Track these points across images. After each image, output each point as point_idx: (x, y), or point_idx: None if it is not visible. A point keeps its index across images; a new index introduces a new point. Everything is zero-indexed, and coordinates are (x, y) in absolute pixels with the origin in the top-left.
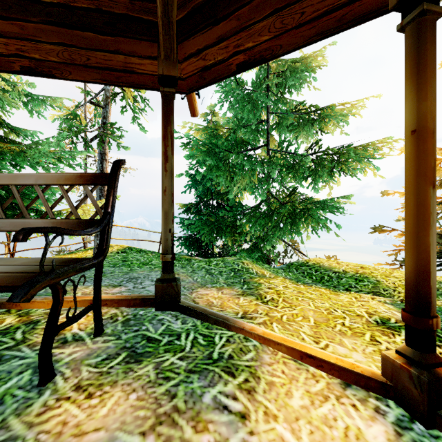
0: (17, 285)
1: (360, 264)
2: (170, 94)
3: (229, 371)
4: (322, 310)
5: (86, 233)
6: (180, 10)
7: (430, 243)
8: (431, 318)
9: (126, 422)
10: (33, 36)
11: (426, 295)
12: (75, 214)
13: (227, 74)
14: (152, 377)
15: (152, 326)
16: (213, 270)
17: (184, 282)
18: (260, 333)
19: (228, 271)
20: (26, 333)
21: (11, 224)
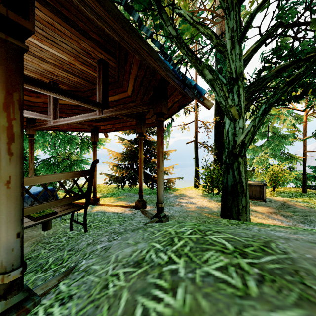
0: None
1: (98, 184)
2: (33, 139)
3: None
4: None
5: None
6: None
7: (96, 179)
8: (96, 190)
9: None
10: None
11: (95, 187)
12: None
13: (51, 130)
14: None
15: None
16: None
17: None
18: None
19: None
20: None
21: None
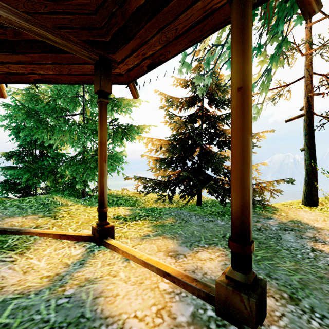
0: None
1: (134, 192)
2: None
3: (12, 250)
4: (90, 217)
5: None
6: None
7: (104, 182)
8: (104, 208)
9: None
10: None
11: (102, 201)
12: None
13: (28, 81)
14: None
15: None
16: (25, 205)
17: None
18: (40, 232)
19: (38, 205)
20: None
21: None
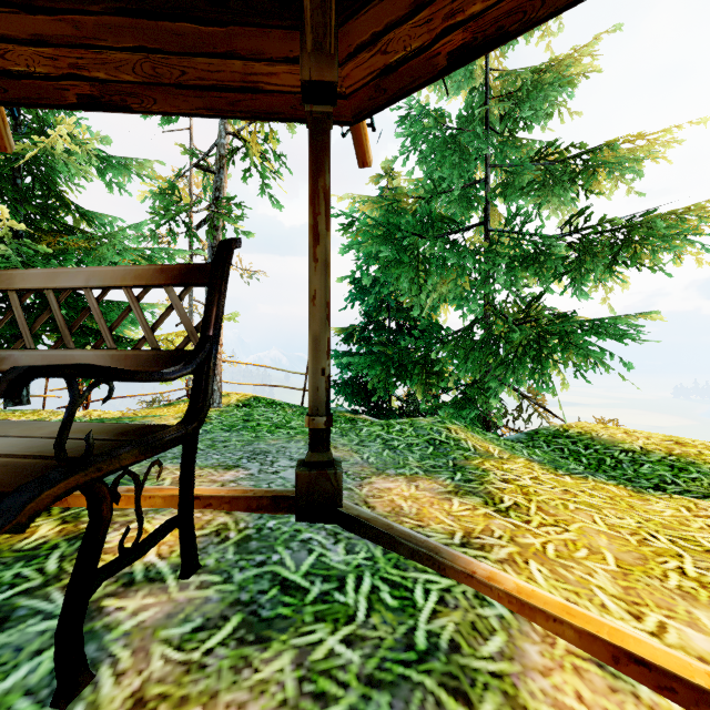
0: (5, 491)
1: (672, 437)
2: (324, 116)
3: (457, 689)
4: (624, 534)
5: (162, 378)
6: None
7: None
8: None
9: None
10: (94, 40)
11: None
12: (151, 340)
13: (428, 76)
14: (291, 690)
15: (290, 554)
16: (396, 441)
17: (347, 463)
18: (511, 591)
19: (422, 443)
20: (66, 559)
21: (44, 360)
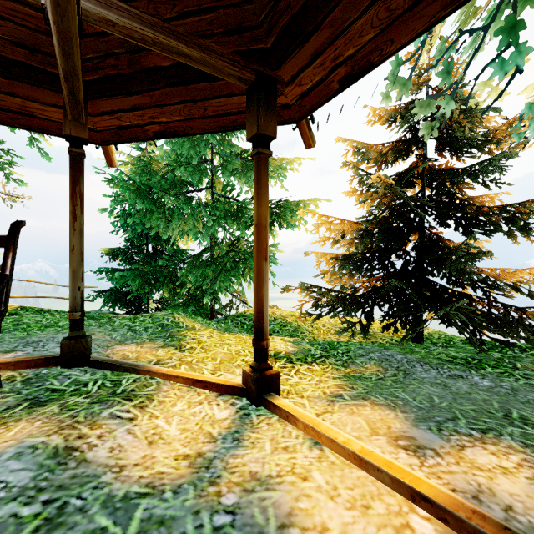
0: None
1: (292, 312)
2: (80, 154)
3: (128, 399)
4: (232, 352)
5: None
6: (91, 73)
7: (264, 295)
8: (264, 340)
9: (33, 434)
10: None
11: (261, 327)
12: None
13: (144, 137)
14: (57, 411)
15: (57, 381)
16: (138, 327)
17: (100, 341)
18: (164, 372)
19: (155, 326)
20: None
21: None
